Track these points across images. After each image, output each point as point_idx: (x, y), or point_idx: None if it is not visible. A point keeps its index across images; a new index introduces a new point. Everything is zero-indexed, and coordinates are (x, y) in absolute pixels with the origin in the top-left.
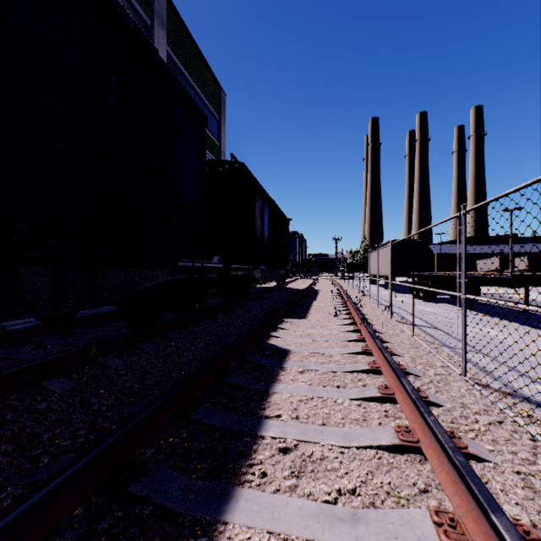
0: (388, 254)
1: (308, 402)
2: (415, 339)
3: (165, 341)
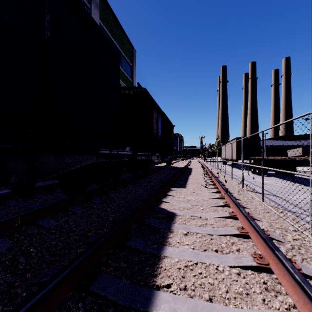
0: (234, 145)
1: (194, 269)
2: (264, 205)
3: (90, 204)
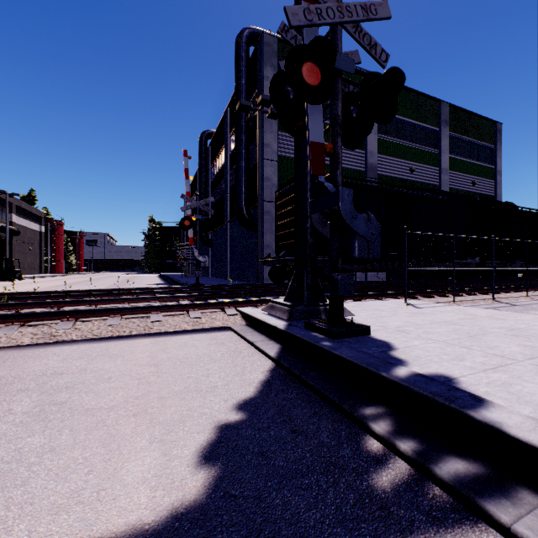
0: None
1: None
2: None
3: None
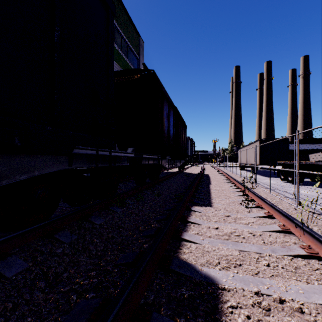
0: (257, 148)
1: None
2: None
3: (51, 246)
